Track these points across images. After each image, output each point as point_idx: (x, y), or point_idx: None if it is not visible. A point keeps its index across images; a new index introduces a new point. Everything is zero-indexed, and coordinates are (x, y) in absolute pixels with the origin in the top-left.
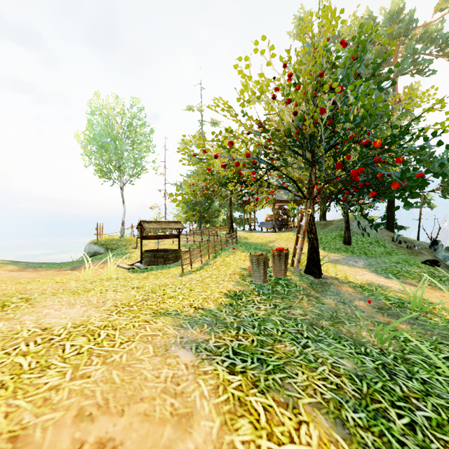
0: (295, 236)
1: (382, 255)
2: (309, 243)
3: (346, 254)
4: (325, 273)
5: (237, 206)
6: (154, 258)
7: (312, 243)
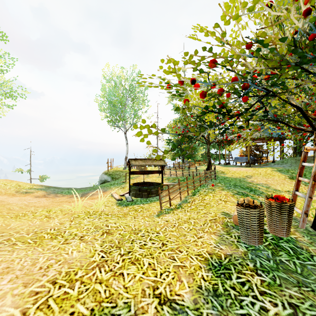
0: (274, 171)
1: None
2: None
3: None
4: None
5: (213, 144)
6: (139, 191)
7: None
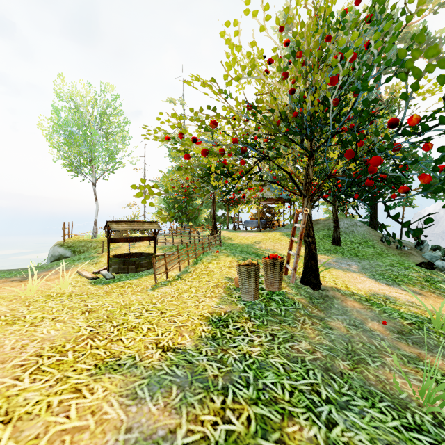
0: (282, 236)
1: (374, 257)
2: (305, 248)
3: (336, 256)
4: (323, 283)
5: (220, 204)
6: (124, 265)
7: (310, 248)
